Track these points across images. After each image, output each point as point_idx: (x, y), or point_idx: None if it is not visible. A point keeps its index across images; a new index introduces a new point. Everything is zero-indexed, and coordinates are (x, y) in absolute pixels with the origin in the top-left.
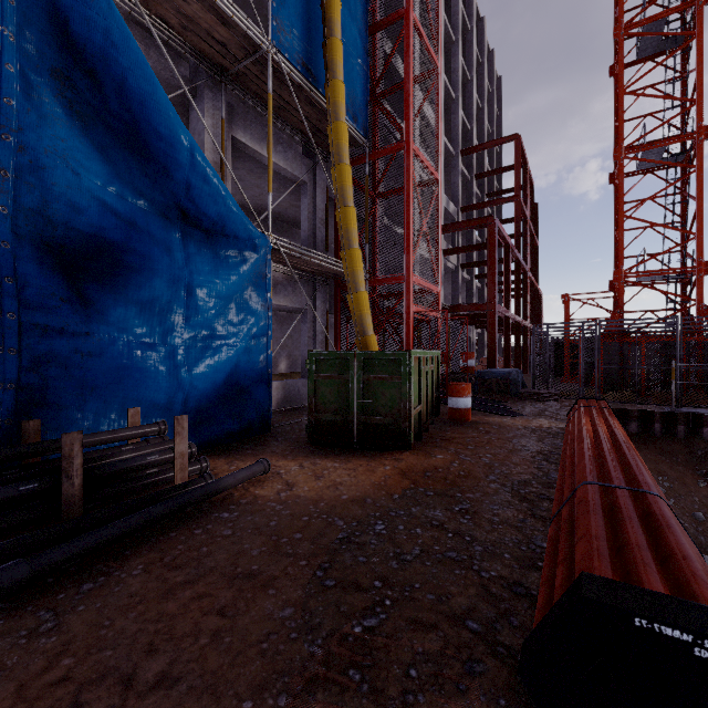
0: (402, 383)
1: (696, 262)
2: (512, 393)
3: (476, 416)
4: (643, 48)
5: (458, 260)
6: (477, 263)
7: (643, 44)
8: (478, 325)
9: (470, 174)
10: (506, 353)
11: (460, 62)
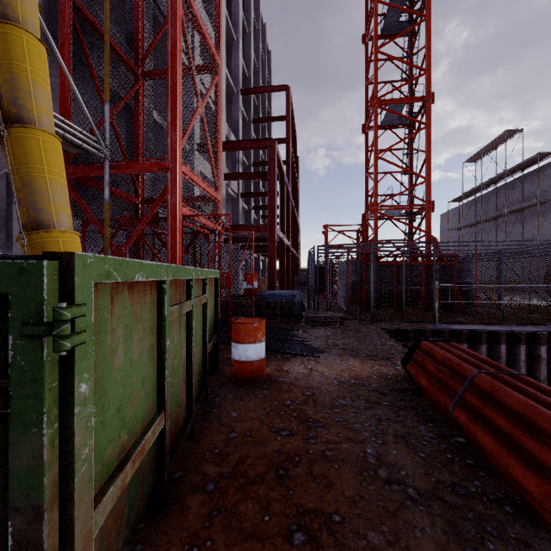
0: (10, 420)
1: (426, 201)
2: (297, 316)
3: (270, 362)
4: (386, 24)
5: (238, 189)
6: (255, 194)
7: (387, 20)
8: (255, 250)
9: (248, 117)
10: (281, 274)
11: (240, 8)
